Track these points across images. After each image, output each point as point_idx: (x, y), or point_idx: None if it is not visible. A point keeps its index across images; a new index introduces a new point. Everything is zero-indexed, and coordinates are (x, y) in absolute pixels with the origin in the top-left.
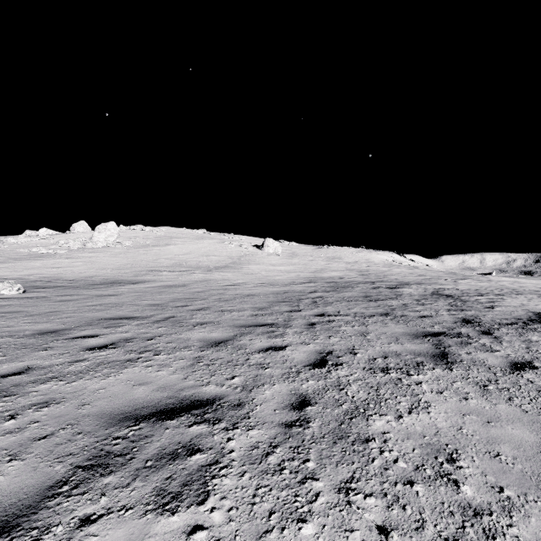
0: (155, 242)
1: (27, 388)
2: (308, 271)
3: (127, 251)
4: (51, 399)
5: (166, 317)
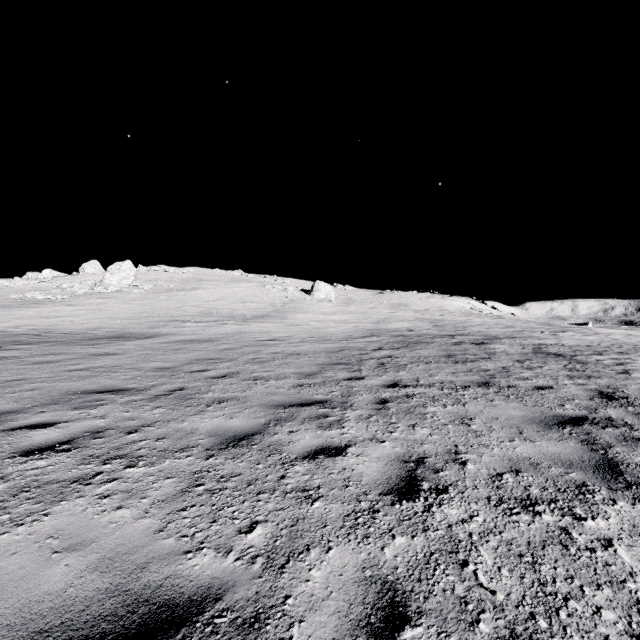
0: (181, 285)
1: None
2: (369, 322)
3: (144, 296)
4: None
5: (172, 389)
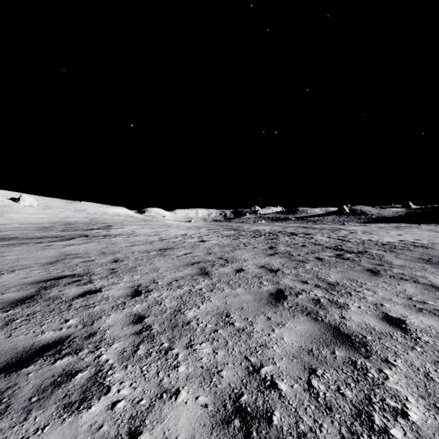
0: None
1: None
2: (57, 218)
3: None
4: None
5: None
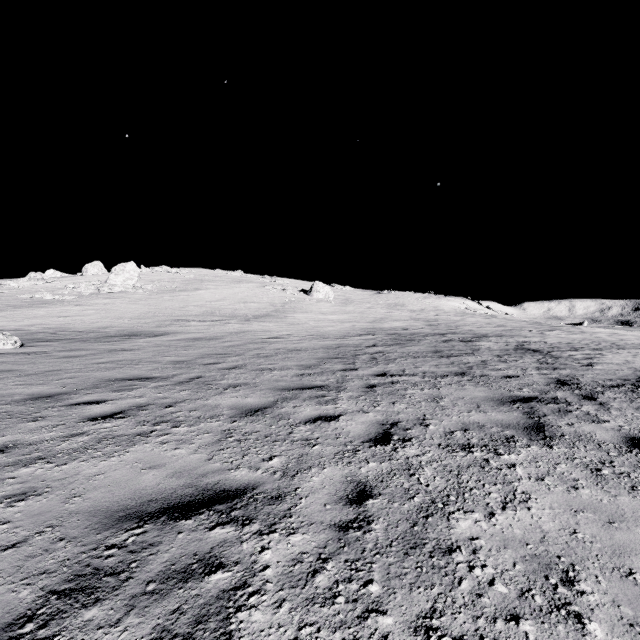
0: (183, 286)
1: (3, 473)
2: (366, 321)
3: (149, 297)
4: (31, 489)
5: (192, 377)
